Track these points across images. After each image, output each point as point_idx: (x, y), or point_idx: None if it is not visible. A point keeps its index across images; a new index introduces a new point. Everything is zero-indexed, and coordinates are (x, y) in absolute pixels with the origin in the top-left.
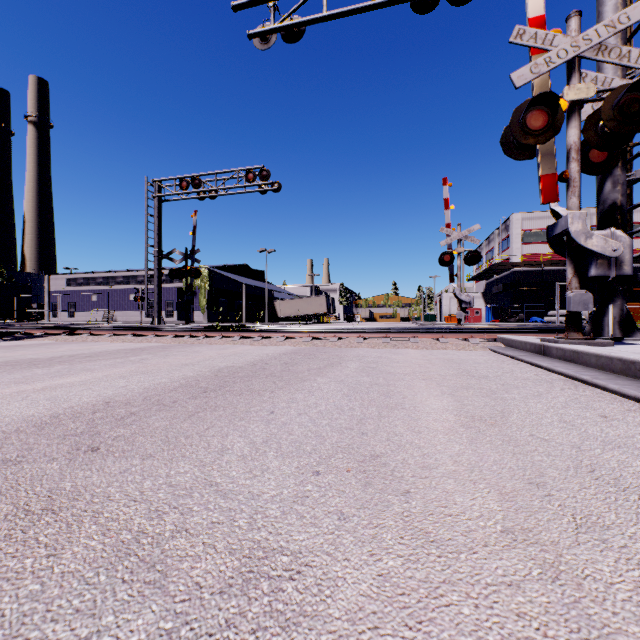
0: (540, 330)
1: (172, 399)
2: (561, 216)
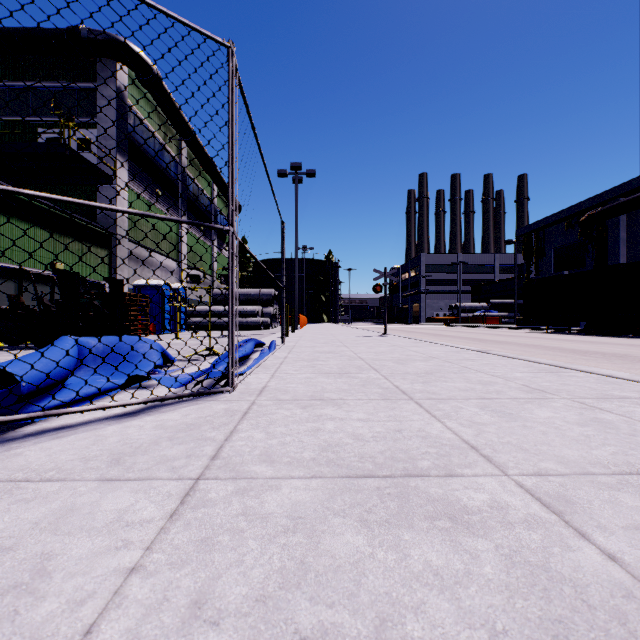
0: None
1: None
2: None
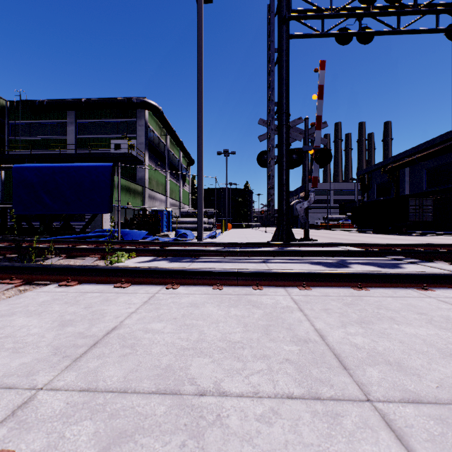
0: (313, 252)
1: (366, 242)
2: (310, 192)
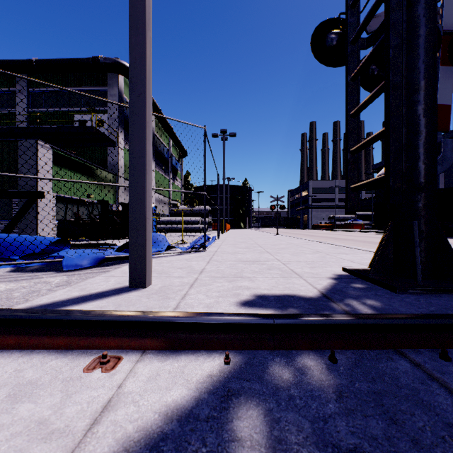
0: None
1: None
2: None
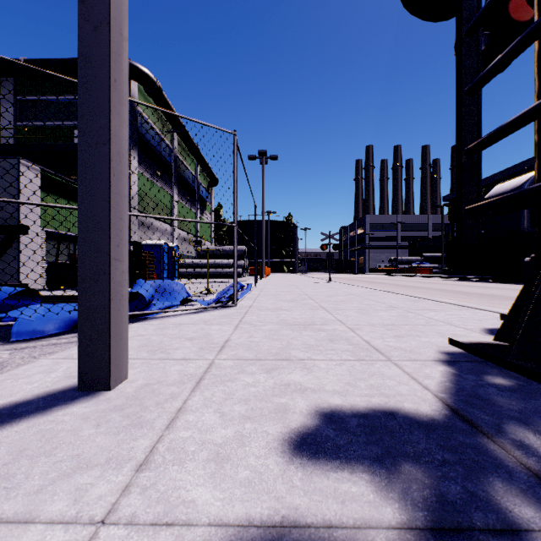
0: None
1: None
2: None
